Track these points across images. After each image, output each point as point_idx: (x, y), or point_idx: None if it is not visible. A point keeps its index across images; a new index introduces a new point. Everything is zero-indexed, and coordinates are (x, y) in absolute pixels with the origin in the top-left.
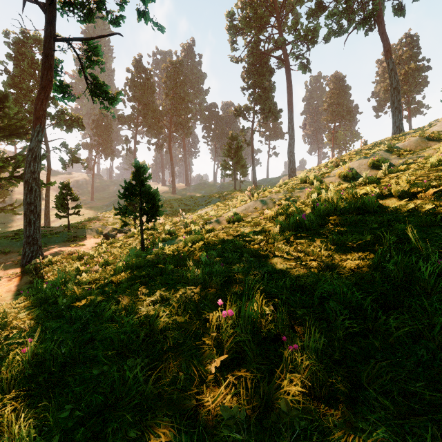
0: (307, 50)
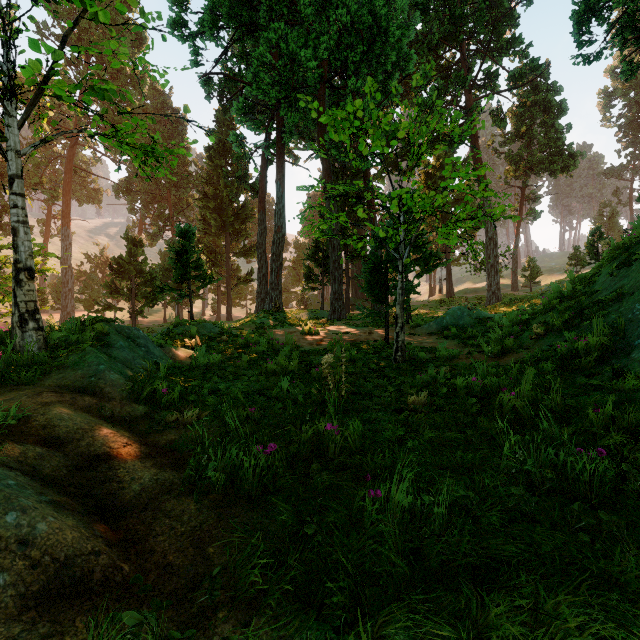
0: None
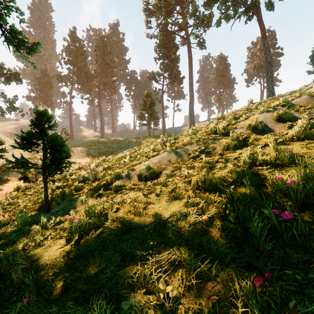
0: (204, 31)
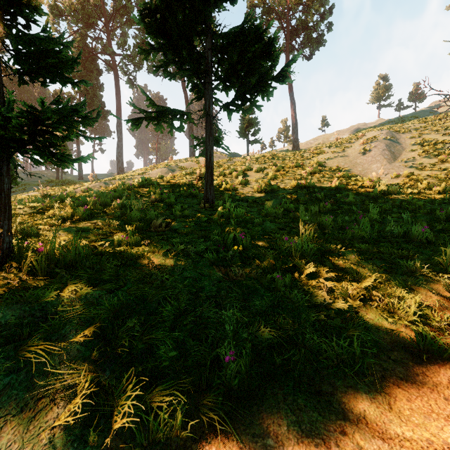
0: (134, 70)
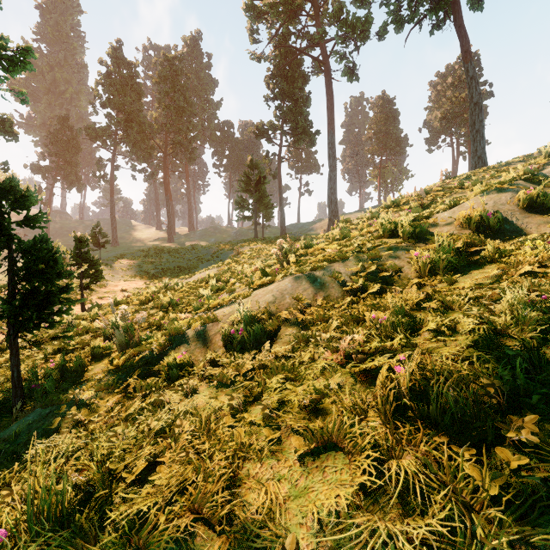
0: (355, 48)
